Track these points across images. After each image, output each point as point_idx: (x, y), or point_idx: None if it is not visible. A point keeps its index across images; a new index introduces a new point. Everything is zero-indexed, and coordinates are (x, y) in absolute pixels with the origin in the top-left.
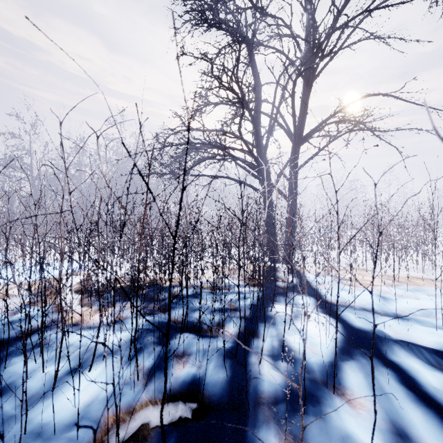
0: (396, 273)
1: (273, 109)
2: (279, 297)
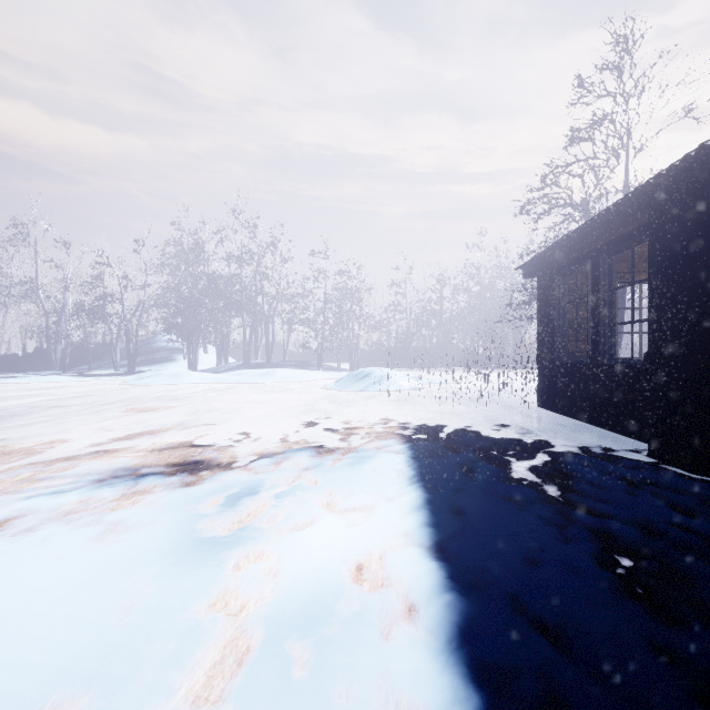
0: None
1: None
2: None
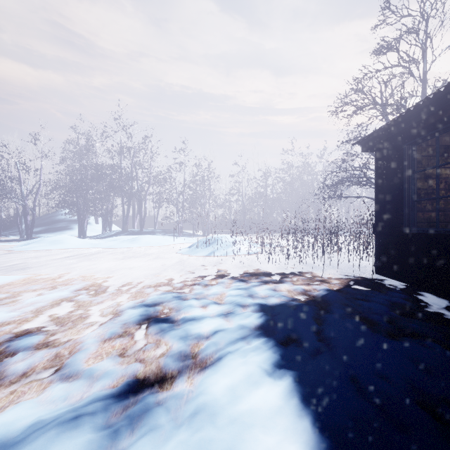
0: None
1: None
2: None
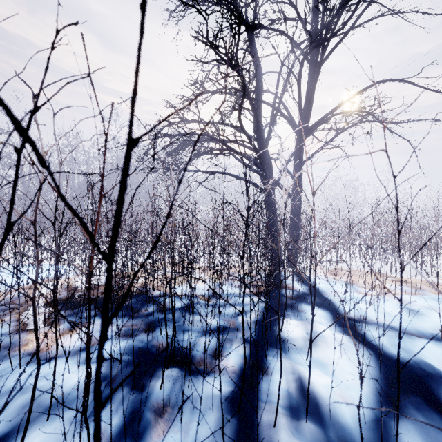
0: (413, 279)
1: (276, 97)
2: (287, 311)
